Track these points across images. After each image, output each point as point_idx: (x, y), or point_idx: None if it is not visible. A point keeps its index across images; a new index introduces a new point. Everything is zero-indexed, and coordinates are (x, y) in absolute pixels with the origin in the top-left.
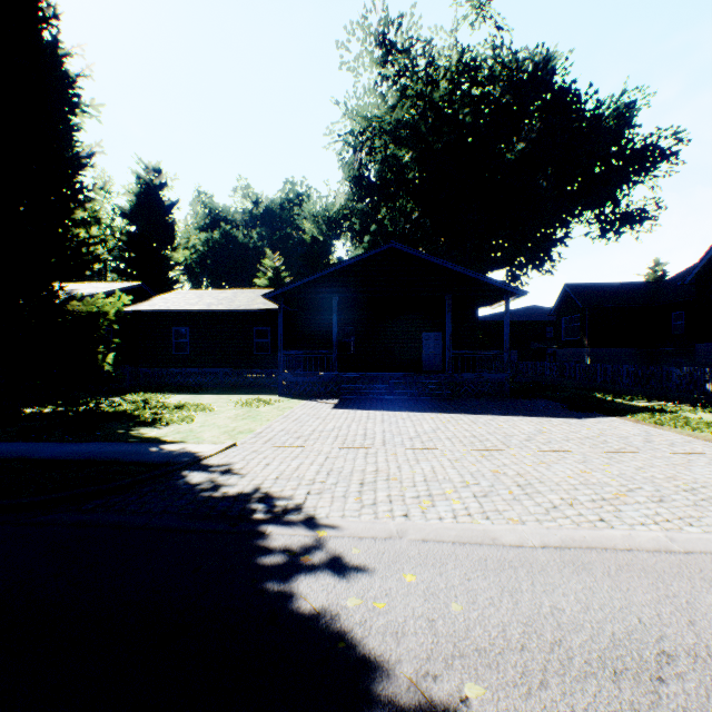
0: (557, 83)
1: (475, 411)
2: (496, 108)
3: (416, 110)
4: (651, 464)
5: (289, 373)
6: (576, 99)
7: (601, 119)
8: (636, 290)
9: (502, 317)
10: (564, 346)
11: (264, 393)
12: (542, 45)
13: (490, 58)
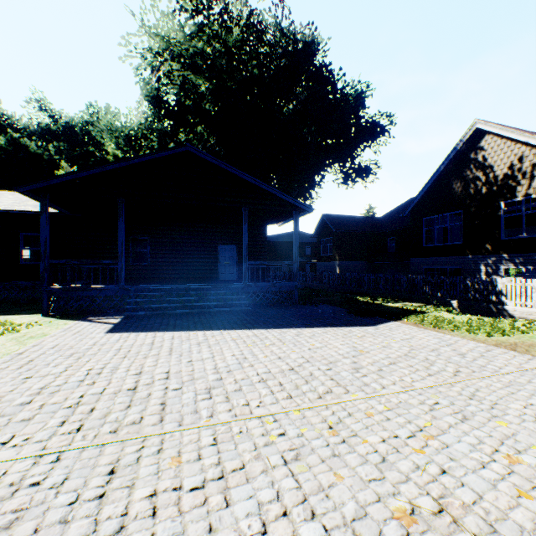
0: (319, 62)
1: (276, 323)
2: (278, 66)
3: (212, 51)
4: (533, 406)
5: (57, 286)
6: (332, 76)
7: (347, 96)
8: (366, 222)
9: (277, 238)
10: (322, 260)
11: (25, 311)
12: (312, 23)
13: (272, 25)
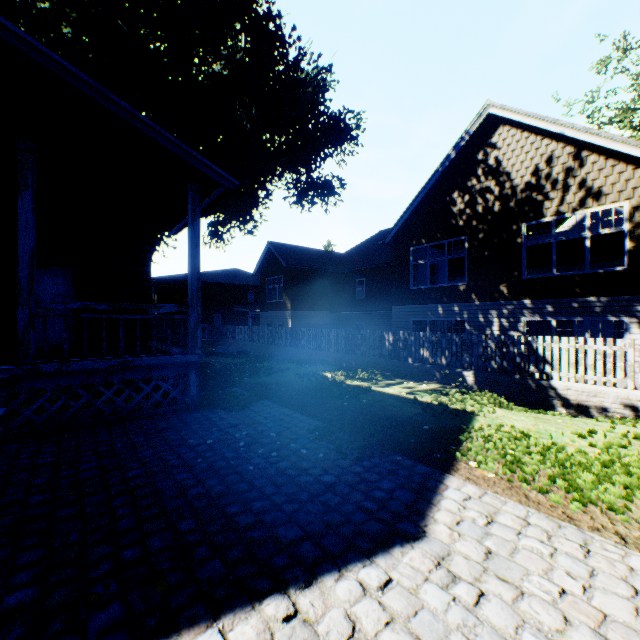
0: (264, 11)
1: None
2: None
3: None
4: None
5: None
6: (283, 34)
7: (303, 72)
8: (328, 257)
9: (205, 278)
10: (268, 309)
11: None
12: None
13: None
